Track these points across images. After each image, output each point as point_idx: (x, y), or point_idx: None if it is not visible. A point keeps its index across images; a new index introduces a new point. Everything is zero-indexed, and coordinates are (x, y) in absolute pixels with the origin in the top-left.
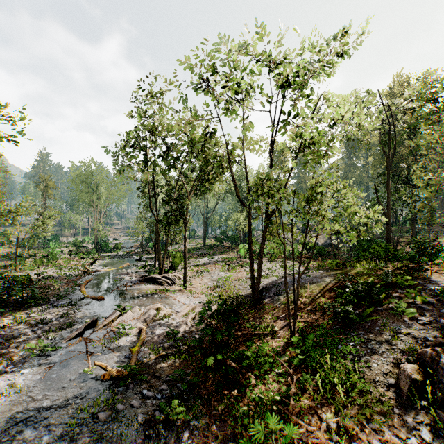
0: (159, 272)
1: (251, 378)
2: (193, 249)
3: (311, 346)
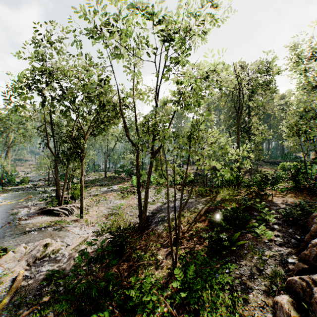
0: (59, 204)
1: None
2: (96, 180)
3: (192, 277)
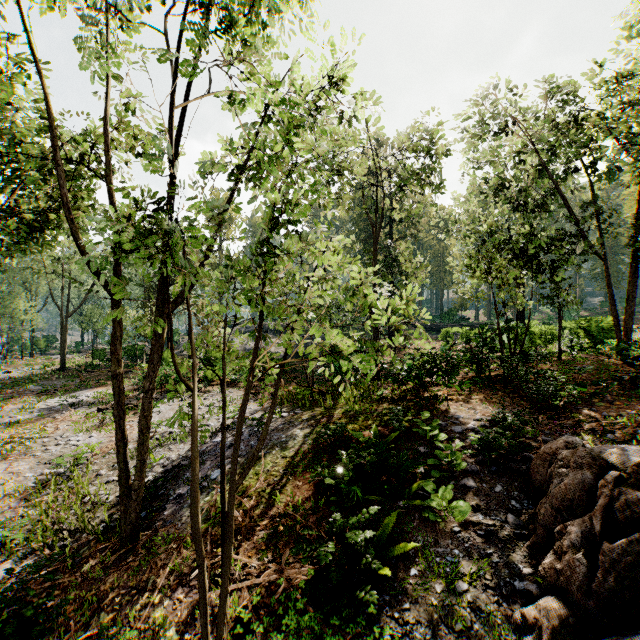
0: None
1: None
2: (29, 379)
3: None
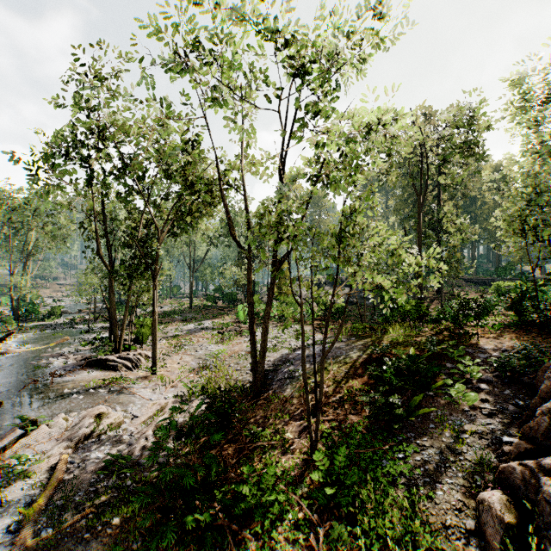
0: (115, 351)
1: (248, 539)
2: (174, 312)
3: (343, 466)
